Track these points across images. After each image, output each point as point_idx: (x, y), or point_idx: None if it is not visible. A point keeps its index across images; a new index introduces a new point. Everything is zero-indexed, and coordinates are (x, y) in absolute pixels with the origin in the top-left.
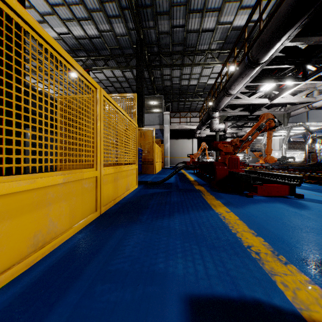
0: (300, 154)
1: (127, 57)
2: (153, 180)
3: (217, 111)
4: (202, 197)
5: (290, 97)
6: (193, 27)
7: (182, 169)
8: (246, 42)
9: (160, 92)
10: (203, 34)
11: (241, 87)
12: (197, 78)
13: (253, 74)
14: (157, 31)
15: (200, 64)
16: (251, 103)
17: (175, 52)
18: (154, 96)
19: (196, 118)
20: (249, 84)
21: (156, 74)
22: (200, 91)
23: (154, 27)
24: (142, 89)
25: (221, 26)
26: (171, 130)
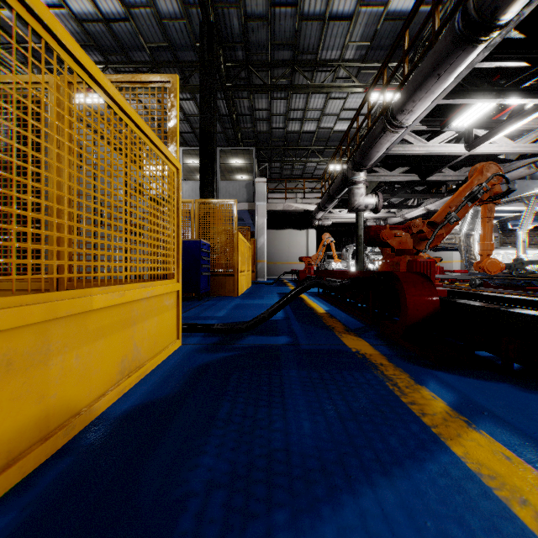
0: (534, 256)
1: (184, 67)
2: (230, 317)
3: (362, 169)
4: (401, 403)
5: (506, 143)
6: (313, 9)
7: (291, 285)
8: (437, 8)
9: (249, 144)
10: (331, 27)
11: (424, 109)
12: (316, 118)
13: (460, 72)
14: (243, 14)
15: (324, 86)
16: (425, 159)
17: (277, 62)
18: (237, 148)
19: (313, 194)
20: (444, 101)
21: (242, 107)
22: (322, 144)
23: (237, 4)
24: (212, 125)
25: (366, 10)
26: (269, 213)
